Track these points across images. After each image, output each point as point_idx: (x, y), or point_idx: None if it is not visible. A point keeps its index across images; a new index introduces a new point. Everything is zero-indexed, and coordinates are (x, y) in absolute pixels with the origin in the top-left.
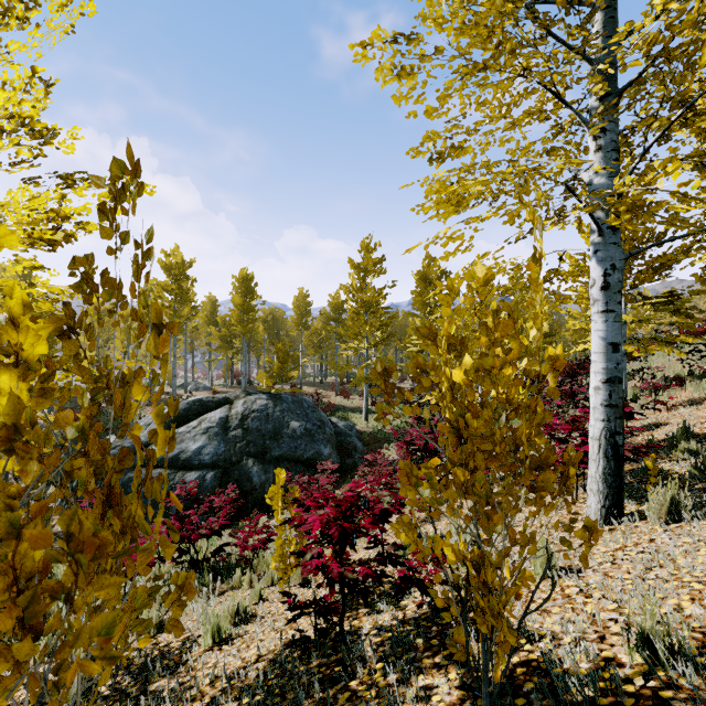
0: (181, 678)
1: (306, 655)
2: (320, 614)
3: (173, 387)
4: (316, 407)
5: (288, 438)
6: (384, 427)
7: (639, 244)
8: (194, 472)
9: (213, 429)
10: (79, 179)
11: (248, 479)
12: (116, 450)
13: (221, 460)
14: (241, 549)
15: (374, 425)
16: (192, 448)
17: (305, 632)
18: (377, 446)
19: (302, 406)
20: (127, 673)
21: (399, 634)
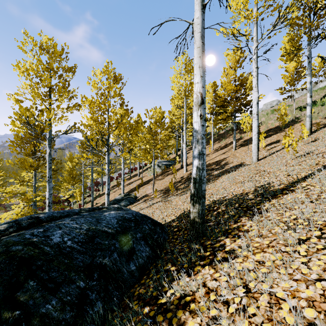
0: None
1: None
2: None
3: None
4: None
5: None
6: None
7: (74, 176)
8: None
9: None
10: None
11: None
12: None
13: None
14: None
15: None
16: None
17: None
18: None
19: None
20: None
21: None
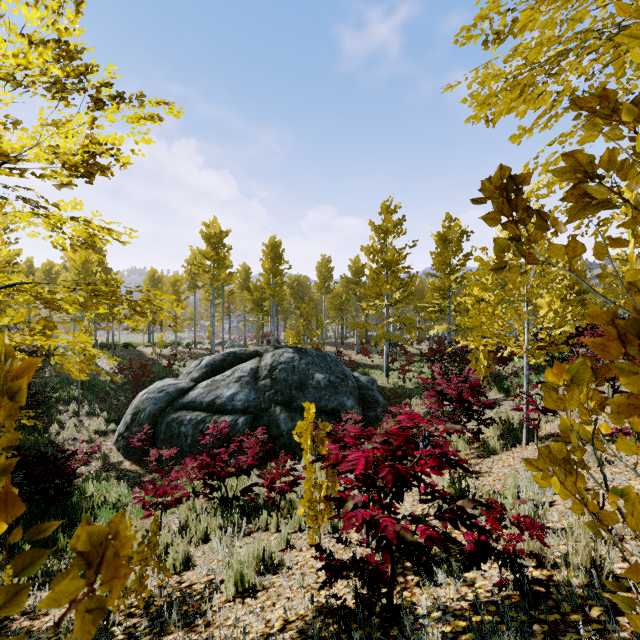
0: (197, 635)
1: (345, 634)
2: (364, 583)
3: (212, 343)
4: (338, 361)
5: (313, 389)
6: (404, 383)
7: None
8: (228, 416)
9: (245, 378)
10: (107, 97)
11: (276, 425)
12: (162, 394)
13: (251, 406)
14: (267, 490)
15: (394, 381)
16: (226, 394)
17: (342, 601)
18: (399, 401)
19: (326, 360)
20: (145, 615)
21: (479, 627)
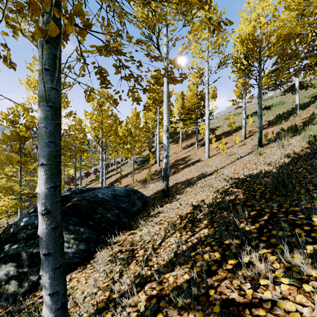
0: None
1: None
2: None
3: None
4: None
5: None
6: None
7: None
8: None
9: None
10: None
11: None
12: None
13: None
14: None
15: None
16: None
17: None
18: None
19: None
20: None
21: None
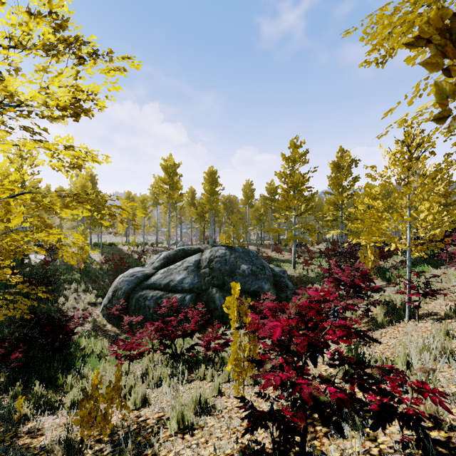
0: None
1: None
2: (281, 434)
3: (168, 243)
4: (258, 256)
5: (239, 276)
6: (308, 273)
7: None
8: (178, 294)
9: (190, 267)
10: (86, 54)
11: (213, 301)
12: (133, 277)
13: (195, 288)
14: (205, 349)
15: (300, 271)
16: (177, 279)
17: (262, 447)
18: (303, 286)
19: (249, 255)
20: (110, 442)
21: None
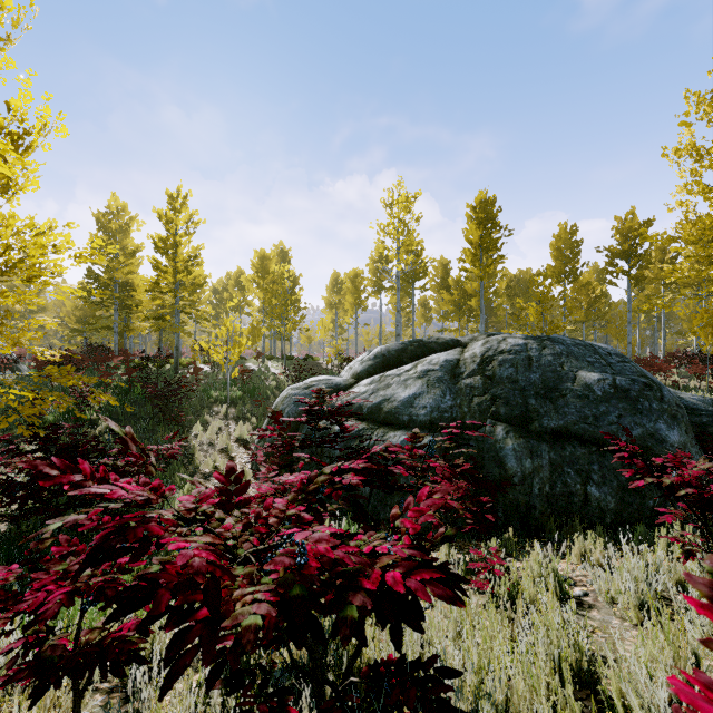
0: None
1: None
2: None
3: None
4: (625, 356)
5: (575, 398)
6: None
7: None
8: (400, 432)
9: (434, 373)
10: None
11: (496, 460)
12: (308, 391)
13: (444, 419)
14: None
15: None
16: (400, 396)
17: None
18: None
19: (596, 352)
20: None
21: None
